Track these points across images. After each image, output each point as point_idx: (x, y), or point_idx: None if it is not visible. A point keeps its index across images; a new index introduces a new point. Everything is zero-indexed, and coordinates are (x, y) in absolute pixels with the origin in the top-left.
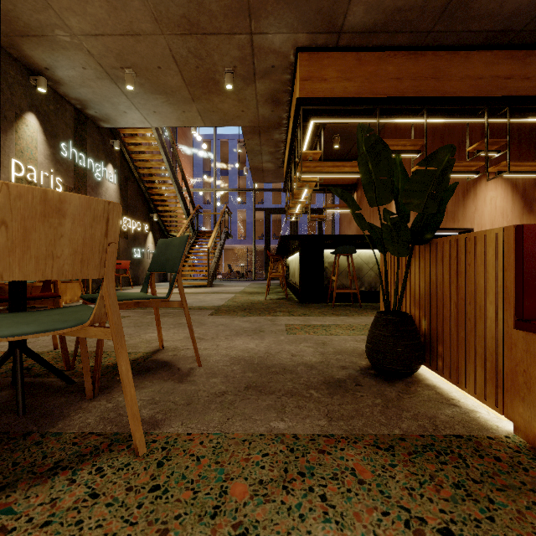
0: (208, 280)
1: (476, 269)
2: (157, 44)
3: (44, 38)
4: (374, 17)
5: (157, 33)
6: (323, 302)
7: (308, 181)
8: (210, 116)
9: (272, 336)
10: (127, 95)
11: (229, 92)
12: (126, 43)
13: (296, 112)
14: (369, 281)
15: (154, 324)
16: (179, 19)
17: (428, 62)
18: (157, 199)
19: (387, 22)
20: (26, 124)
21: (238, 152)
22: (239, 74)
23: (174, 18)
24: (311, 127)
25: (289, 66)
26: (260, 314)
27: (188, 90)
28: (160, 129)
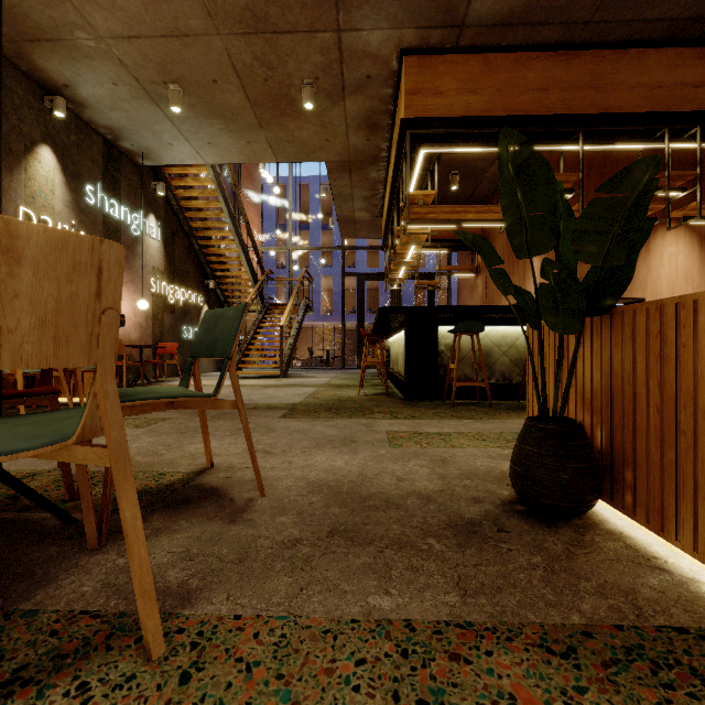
0: (281, 368)
1: (696, 352)
2: (212, 49)
3: (61, 44)
4: (510, 2)
5: (211, 32)
6: (438, 399)
7: (417, 233)
8: (284, 148)
9: (368, 449)
10: (173, 121)
11: (309, 114)
12: (170, 47)
13: (400, 139)
14: (502, 371)
15: None
16: (241, 12)
17: (584, 65)
18: (214, 261)
19: (528, 9)
20: (39, 160)
21: (321, 199)
22: (322, 88)
23: (234, 11)
24: (420, 159)
25: (390, 76)
26: (350, 416)
27: (253, 113)
28: (217, 167)
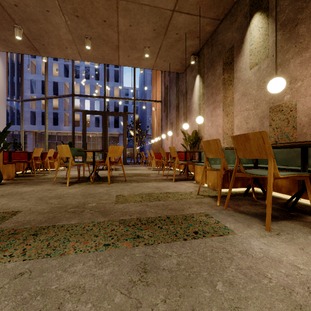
0: None
1: None
2: None
3: None
4: None
5: None
6: None
7: None
8: None
9: (3, 192)
10: None
11: None
12: None
13: None
14: None
15: (80, 196)
16: None
17: None
18: None
19: None
20: None
21: None
22: None
23: None
24: None
25: None
26: None
27: None
28: None
